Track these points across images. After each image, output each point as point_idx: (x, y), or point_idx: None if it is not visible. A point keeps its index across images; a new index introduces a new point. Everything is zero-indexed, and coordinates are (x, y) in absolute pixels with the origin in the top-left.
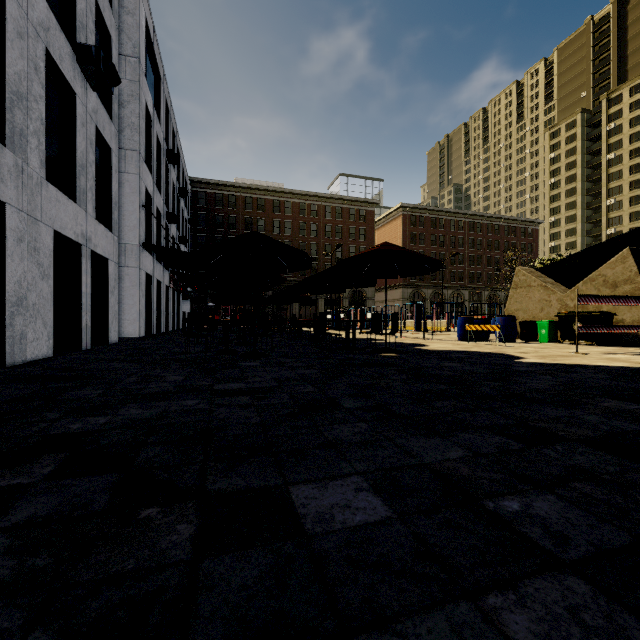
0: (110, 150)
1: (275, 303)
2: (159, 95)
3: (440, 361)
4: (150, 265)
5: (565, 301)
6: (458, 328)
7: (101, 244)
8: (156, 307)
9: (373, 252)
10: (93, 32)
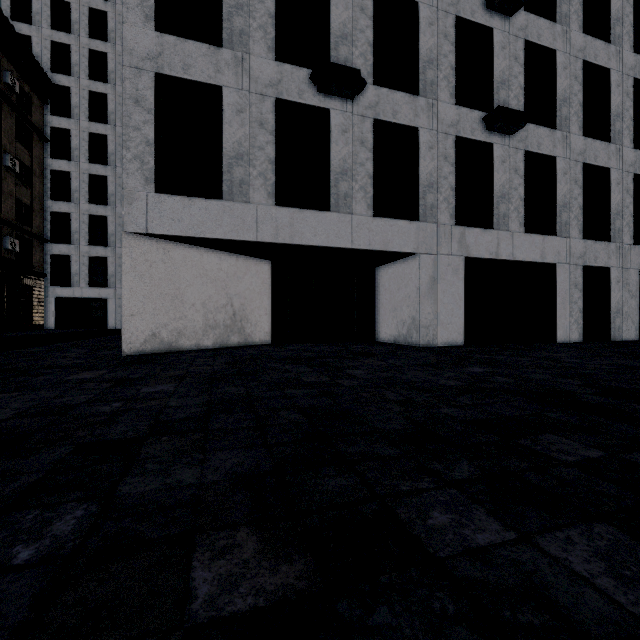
0: None
1: None
2: None
3: None
4: None
5: None
6: None
7: None
8: None
9: None
10: None
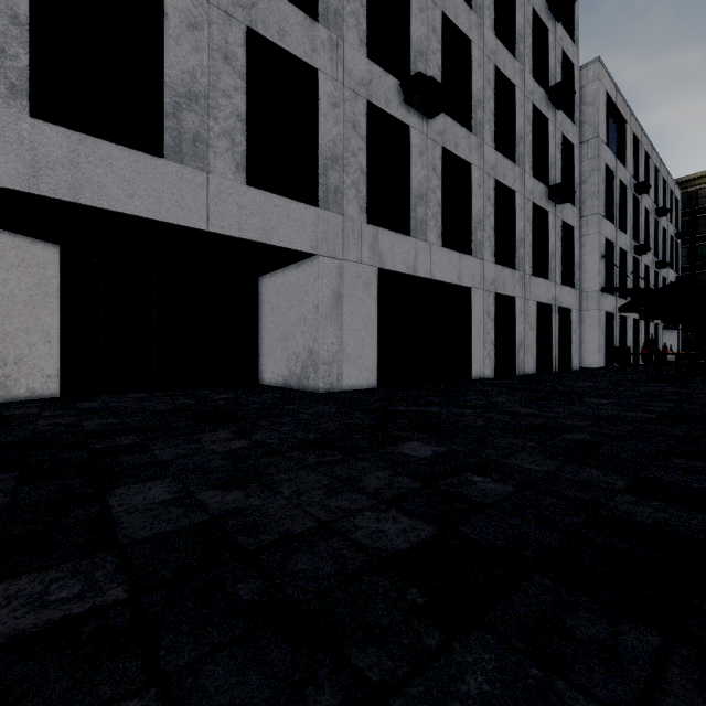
0: (572, 228)
1: None
2: (624, 139)
3: None
4: (611, 304)
5: None
6: None
7: (565, 300)
8: (621, 341)
9: None
10: (559, 159)
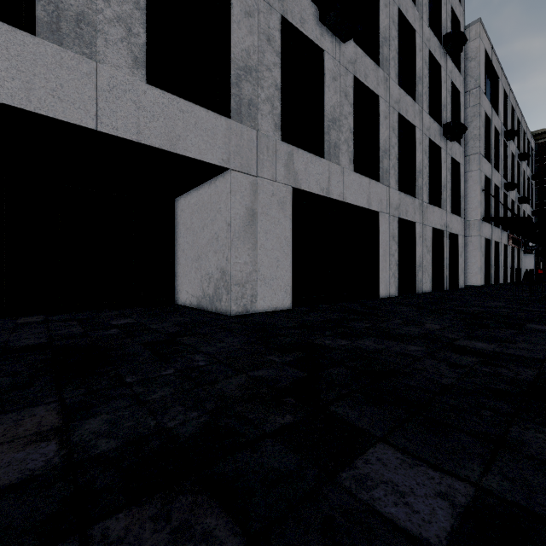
0: (459, 164)
1: None
2: (497, 93)
3: None
4: (488, 231)
5: None
6: None
7: (454, 227)
8: (494, 263)
9: None
10: (449, 103)
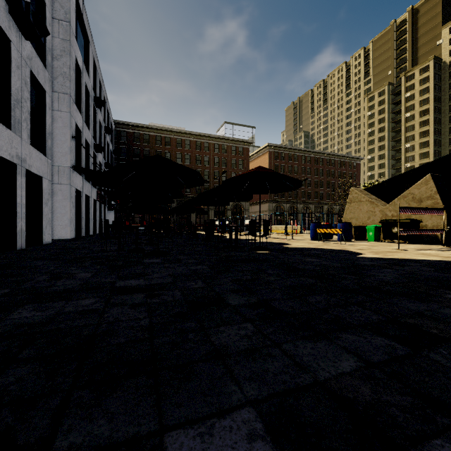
0: (44, 91)
1: (177, 213)
2: (88, 54)
3: (302, 257)
4: (80, 183)
5: (385, 212)
6: (311, 231)
7: (35, 165)
8: (85, 215)
9: (251, 173)
10: None
